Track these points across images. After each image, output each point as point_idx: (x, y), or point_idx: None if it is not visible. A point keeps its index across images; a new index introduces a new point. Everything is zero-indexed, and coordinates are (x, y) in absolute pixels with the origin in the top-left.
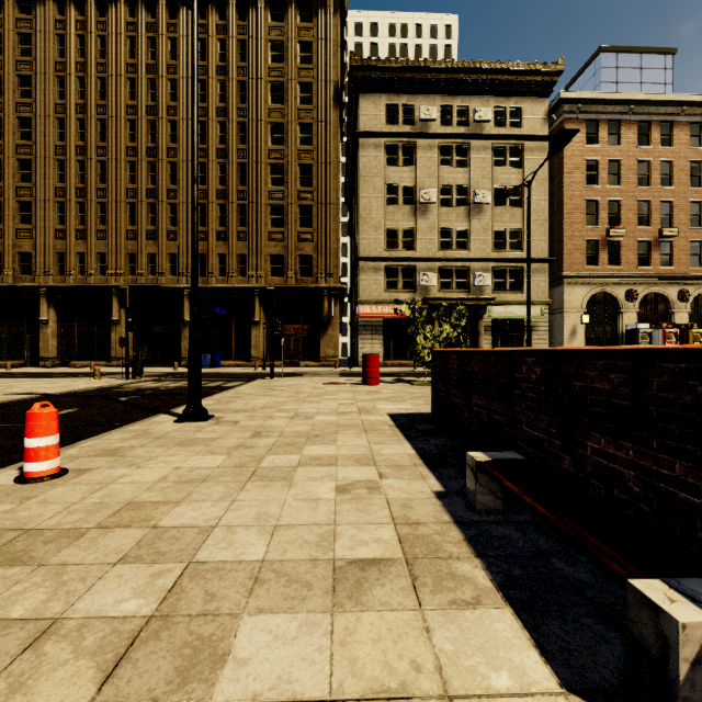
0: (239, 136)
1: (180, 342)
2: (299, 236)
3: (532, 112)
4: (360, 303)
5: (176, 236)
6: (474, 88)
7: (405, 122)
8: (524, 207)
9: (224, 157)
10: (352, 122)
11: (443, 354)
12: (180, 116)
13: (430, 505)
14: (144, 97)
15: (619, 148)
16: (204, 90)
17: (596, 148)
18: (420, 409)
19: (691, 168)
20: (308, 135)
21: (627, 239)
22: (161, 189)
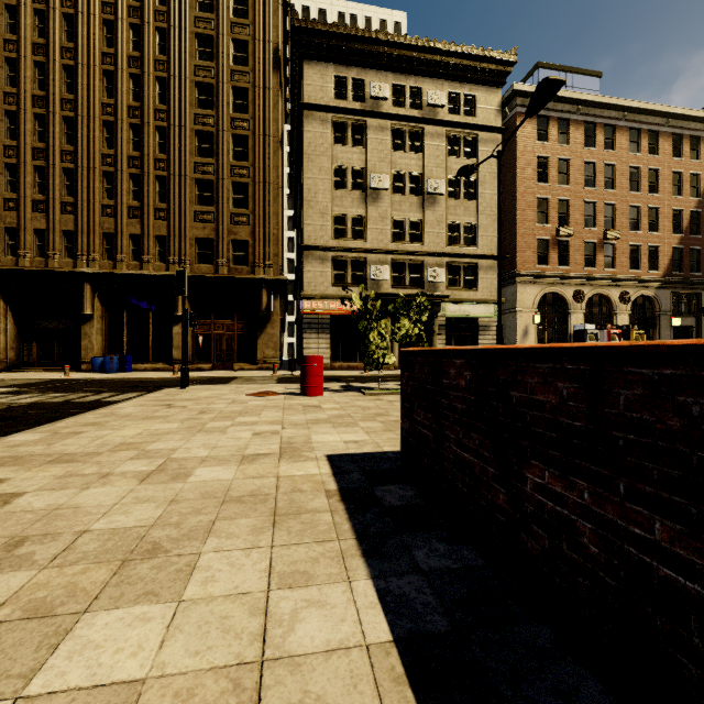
0: (158, 94)
1: (80, 341)
2: (233, 218)
3: (486, 102)
4: (304, 297)
5: (73, 209)
6: (428, 69)
7: (354, 98)
8: (478, 201)
9: (138, 117)
10: (296, 95)
11: (429, 357)
12: (79, 61)
13: None
14: (28, 30)
15: (567, 147)
16: (112, 33)
17: (546, 145)
18: (380, 443)
19: (629, 174)
20: (244, 101)
21: (575, 240)
22: (53, 149)
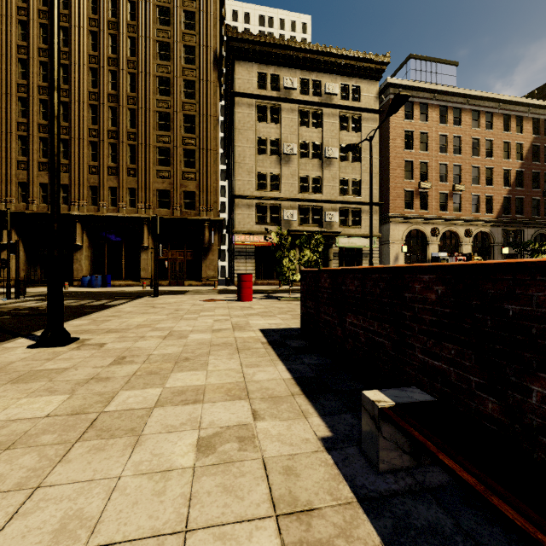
0: (129, 85)
1: (72, 264)
2: (184, 175)
3: (368, 91)
4: (236, 233)
5: (68, 168)
6: (325, 67)
7: (272, 88)
8: (362, 163)
9: (115, 102)
10: (229, 84)
11: (313, 273)
12: (72, 61)
13: (320, 465)
14: (35, 39)
15: (427, 124)
16: (96, 40)
17: (411, 123)
18: (289, 324)
19: (472, 143)
20: (192, 90)
21: (432, 191)
22: None
